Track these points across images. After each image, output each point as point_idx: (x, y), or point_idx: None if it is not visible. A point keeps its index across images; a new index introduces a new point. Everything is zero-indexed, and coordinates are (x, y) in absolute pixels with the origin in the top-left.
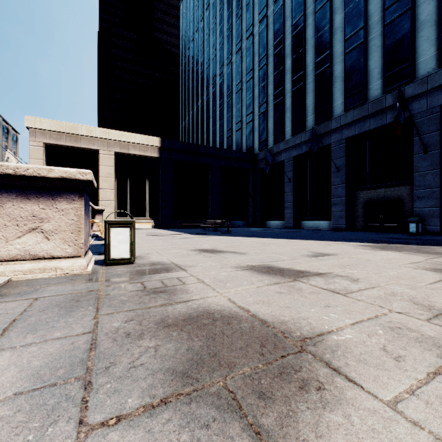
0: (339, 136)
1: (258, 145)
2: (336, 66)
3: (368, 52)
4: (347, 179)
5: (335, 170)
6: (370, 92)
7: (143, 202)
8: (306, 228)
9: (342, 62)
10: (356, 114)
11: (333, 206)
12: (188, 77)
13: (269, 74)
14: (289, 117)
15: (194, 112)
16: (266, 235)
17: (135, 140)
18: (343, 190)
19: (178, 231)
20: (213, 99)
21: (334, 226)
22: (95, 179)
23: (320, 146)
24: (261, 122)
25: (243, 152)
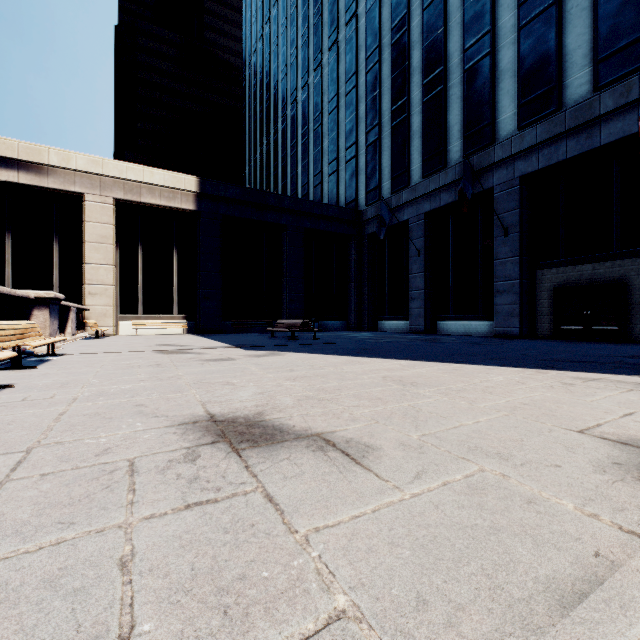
0: (508, 173)
1: (365, 196)
2: (503, 52)
3: (564, 20)
4: (522, 247)
5: (502, 233)
6: (568, 92)
7: (169, 289)
8: (446, 334)
9: (513, 44)
10: (542, 132)
11: (498, 296)
12: (254, 95)
13: (384, 79)
14: (418, 146)
15: (263, 149)
16: (389, 351)
17: (151, 179)
18: (516, 267)
19: (222, 340)
20: (292, 127)
21: (499, 331)
22: (79, 246)
23: (474, 193)
24: (370, 158)
25: (340, 208)
